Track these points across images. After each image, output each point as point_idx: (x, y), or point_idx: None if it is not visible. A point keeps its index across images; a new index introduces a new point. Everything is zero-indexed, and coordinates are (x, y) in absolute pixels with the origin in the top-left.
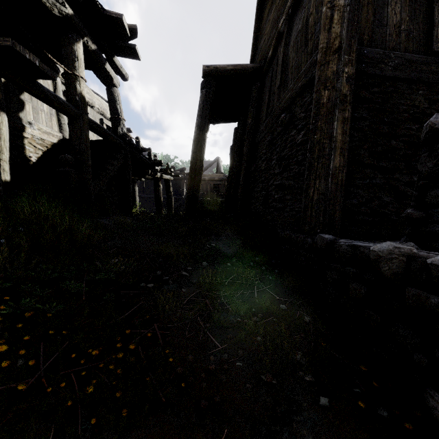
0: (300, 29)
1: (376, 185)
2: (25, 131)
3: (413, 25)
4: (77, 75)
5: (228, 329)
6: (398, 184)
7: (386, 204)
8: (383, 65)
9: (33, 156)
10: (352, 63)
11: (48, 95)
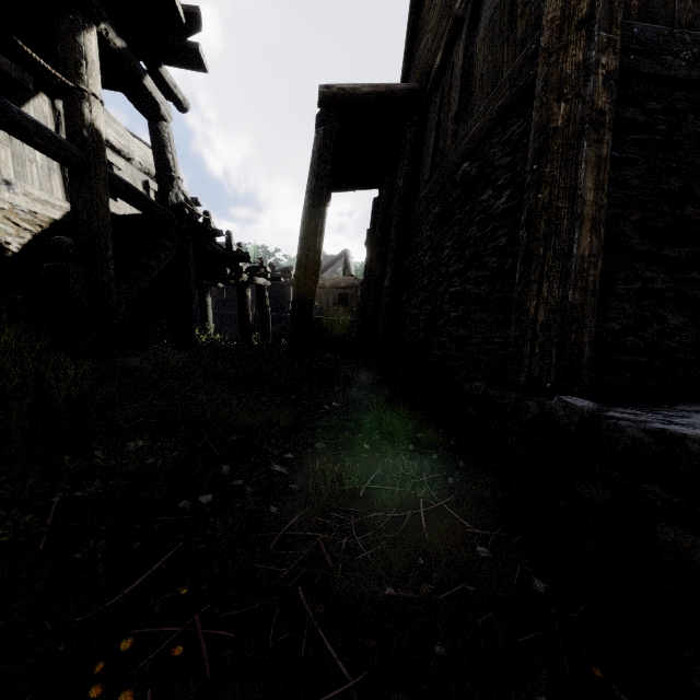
0: (498, 1)
1: (656, 293)
2: None
3: None
4: (85, 91)
5: (368, 619)
6: (698, 291)
7: (674, 330)
8: (670, 57)
9: (13, 241)
10: (614, 47)
11: (19, 120)
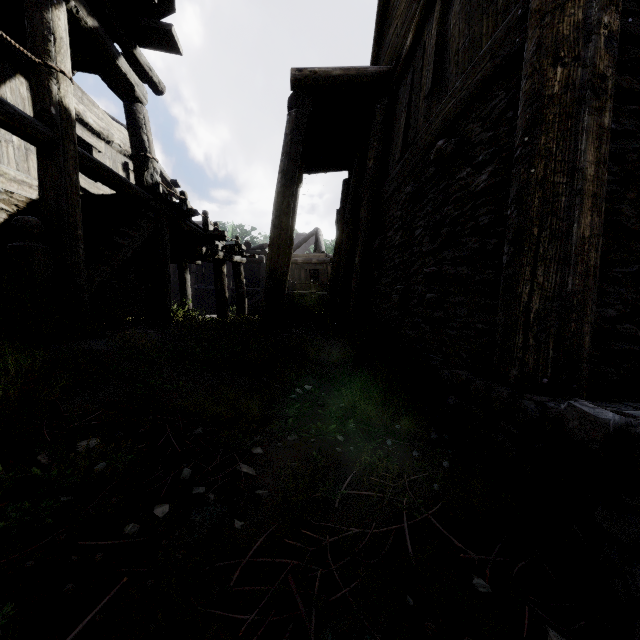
0: None
1: None
2: None
3: None
4: (53, 67)
5: None
6: None
7: None
8: None
9: None
10: (617, 5)
11: None
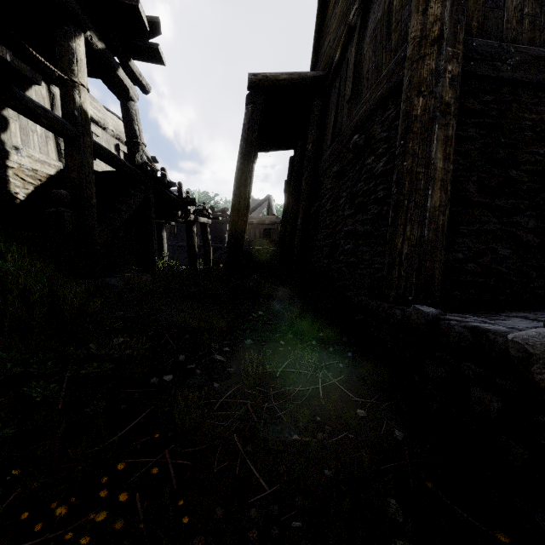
0: (379, 18)
1: (490, 232)
2: (9, 158)
3: (540, 7)
4: (76, 82)
5: (280, 454)
6: (520, 230)
7: (503, 258)
8: (500, 63)
9: (20, 191)
10: (457, 58)
11: (31, 106)
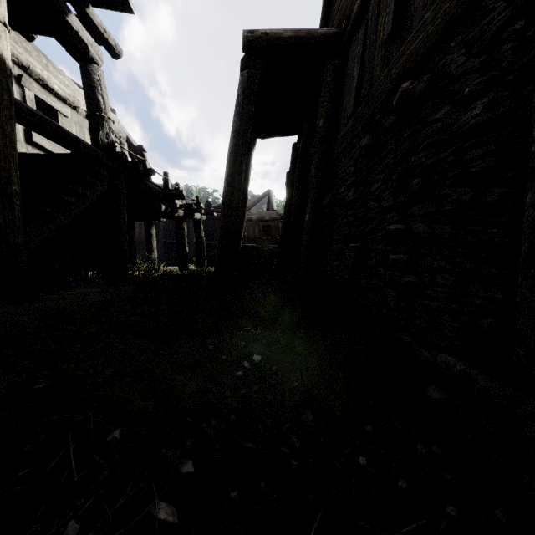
0: None
1: None
2: None
3: None
4: None
5: None
6: None
7: None
8: None
9: None
10: None
11: None
